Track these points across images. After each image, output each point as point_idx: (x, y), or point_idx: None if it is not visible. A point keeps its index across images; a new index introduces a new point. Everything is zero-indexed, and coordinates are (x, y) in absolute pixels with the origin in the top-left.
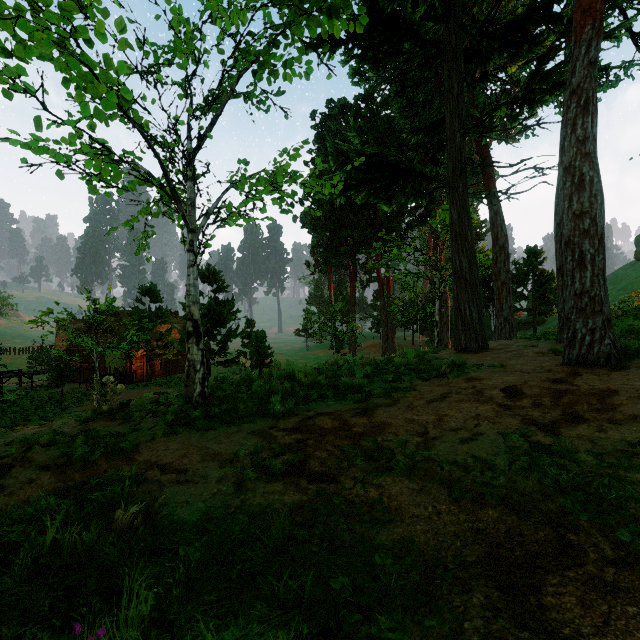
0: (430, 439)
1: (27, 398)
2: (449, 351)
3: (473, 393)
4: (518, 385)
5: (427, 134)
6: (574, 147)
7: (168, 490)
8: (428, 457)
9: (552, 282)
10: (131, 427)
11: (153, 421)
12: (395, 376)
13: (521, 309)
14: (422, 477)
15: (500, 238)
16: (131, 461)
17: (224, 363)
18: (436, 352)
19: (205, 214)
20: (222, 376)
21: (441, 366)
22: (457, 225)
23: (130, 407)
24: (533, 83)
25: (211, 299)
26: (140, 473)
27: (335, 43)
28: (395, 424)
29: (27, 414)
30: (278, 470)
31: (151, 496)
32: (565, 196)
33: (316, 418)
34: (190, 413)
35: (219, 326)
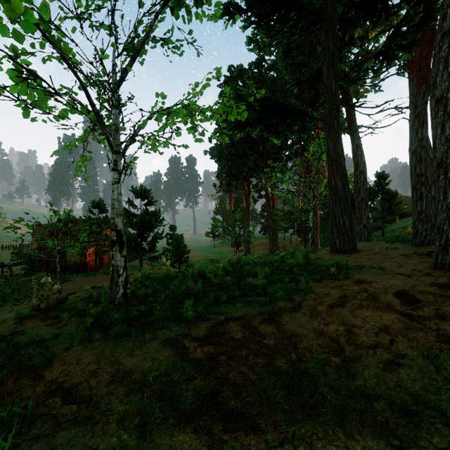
0: (349, 360)
1: (6, 284)
2: (325, 251)
3: (369, 298)
4: (408, 290)
5: (307, 84)
6: (446, 81)
7: (60, 436)
8: (356, 391)
9: (396, 198)
10: (56, 329)
11: (78, 323)
12: (291, 277)
13: (372, 218)
14: (360, 428)
15: (360, 165)
16: (38, 380)
17: (153, 258)
18: (316, 252)
19: (128, 138)
20: (148, 272)
21: (327, 267)
22: (333, 153)
23: (67, 303)
24: (394, 40)
25: (143, 210)
26: (40, 402)
27: (237, 11)
28: (305, 336)
29: (5, 297)
30: (188, 407)
31: (38, 447)
32: (437, 124)
33: (226, 324)
34: (110, 316)
35: (149, 231)
